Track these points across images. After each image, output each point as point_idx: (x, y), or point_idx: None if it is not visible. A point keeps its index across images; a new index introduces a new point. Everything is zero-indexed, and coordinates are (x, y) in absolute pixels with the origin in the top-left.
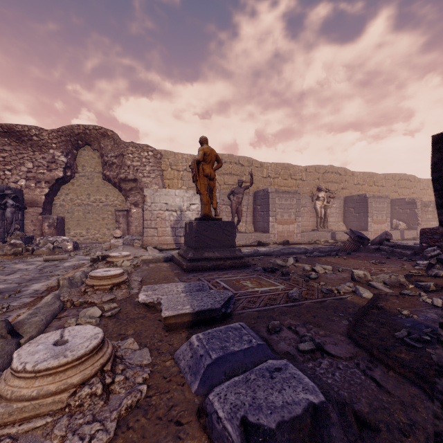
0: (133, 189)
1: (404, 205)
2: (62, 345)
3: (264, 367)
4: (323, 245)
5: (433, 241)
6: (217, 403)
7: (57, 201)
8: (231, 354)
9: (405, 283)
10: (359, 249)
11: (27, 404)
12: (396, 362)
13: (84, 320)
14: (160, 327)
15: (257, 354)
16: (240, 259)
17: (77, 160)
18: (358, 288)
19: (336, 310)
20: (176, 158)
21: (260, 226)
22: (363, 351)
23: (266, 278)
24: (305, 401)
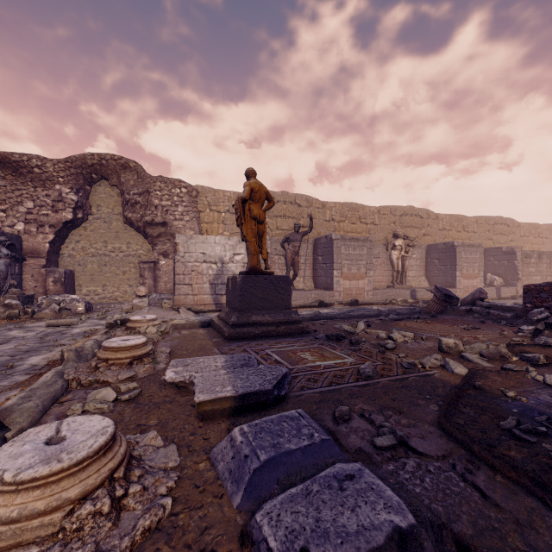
0: (161, 235)
1: (501, 255)
2: (57, 444)
3: (330, 474)
4: (401, 305)
5: (540, 301)
6: (266, 527)
7: (65, 251)
8: (286, 453)
9: (508, 355)
10: (446, 311)
11: (4, 529)
12: (505, 463)
13: (92, 405)
14: (192, 415)
15: (321, 453)
16: (297, 324)
17: (90, 199)
18: (448, 361)
19: (422, 391)
20: (217, 197)
21: (322, 282)
22: (460, 447)
23: (330, 349)
24: (388, 524)
